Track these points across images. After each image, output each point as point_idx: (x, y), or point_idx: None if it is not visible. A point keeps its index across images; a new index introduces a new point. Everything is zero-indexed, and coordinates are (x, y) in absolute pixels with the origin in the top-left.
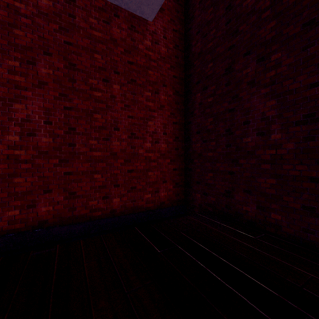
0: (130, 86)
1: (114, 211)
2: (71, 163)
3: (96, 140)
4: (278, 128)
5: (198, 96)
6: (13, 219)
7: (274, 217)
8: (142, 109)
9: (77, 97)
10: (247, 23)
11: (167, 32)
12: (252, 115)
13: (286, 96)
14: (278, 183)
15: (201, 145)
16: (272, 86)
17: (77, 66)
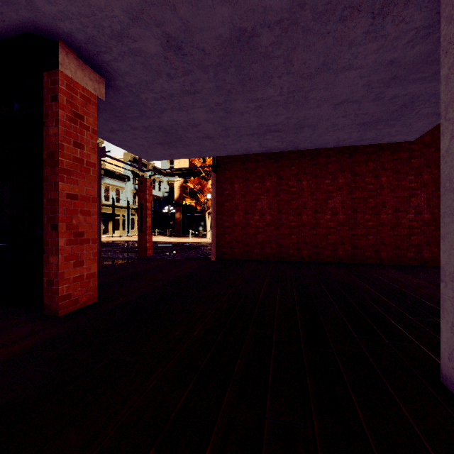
0: (395, 176)
1: (382, 261)
2: (354, 229)
3: (370, 215)
4: None
5: None
6: (328, 255)
7: None
8: (405, 190)
9: (358, 191)
10: None
11: None
12: None
13: None
14: None
15: None
16: None
17: (358, 173)
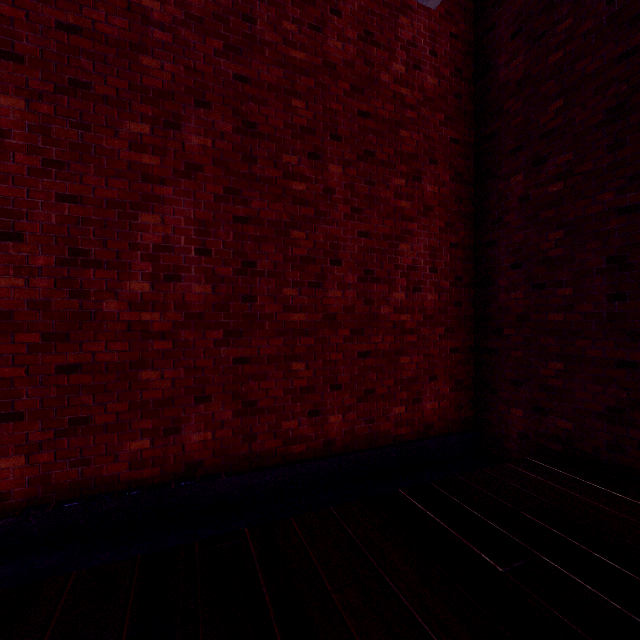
0: (363, 166)
1: (331, 442)
2: (247, 339)
3: (296, 288)
4: None
5: (517, 182)
6: (139, 458)
7: None
8: (388, 217)
9: (258, 196)
10: None
11: (438, 41)
12: None
13: None
14: None
15: (525, 295)
16: None
17: (258, 128)
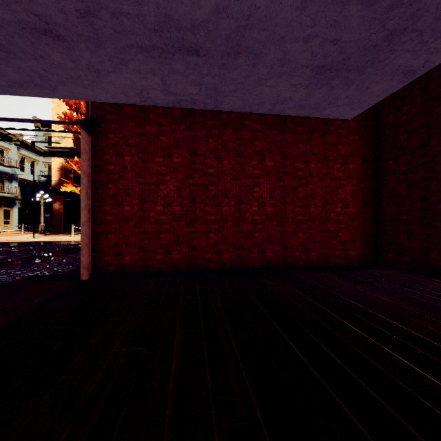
0: (324, 162)
1: (311, 262)
2: (284, 225)
3: (299, 208)
4: None
5: (390, 164)
6: (254, 259)
7: None
8: (333, 180)
9: (287, 178)
10: None
11: None
12: None
13: None
14: None
15: (393, 209)
16: None
17: (287, 156)
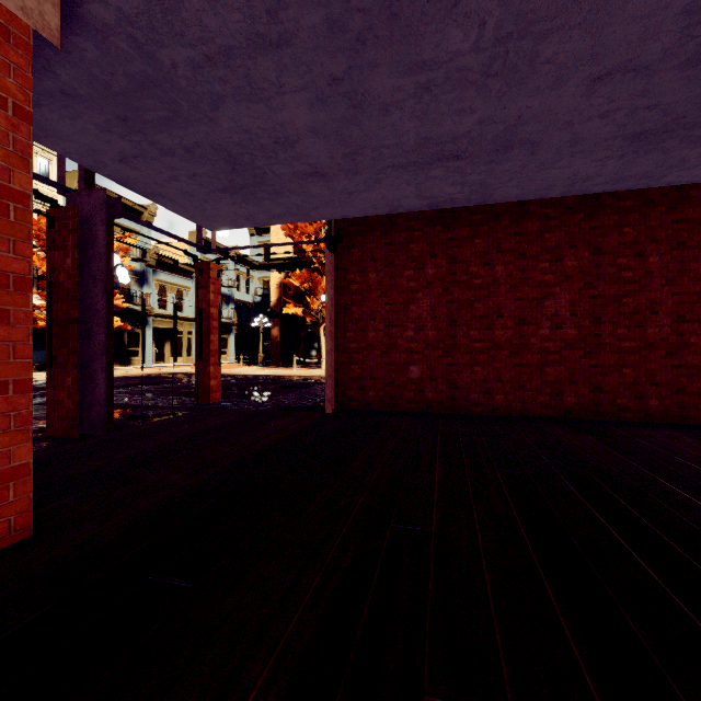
0: (676, 253)
1: (650, 415)
2: (596, 355)
3: (626, 329)
4: None
5: None
6: (544, 404)
7: None
8: (697, 281)
9: (602, 284)
10: None
11: None
12: None
13: None
14: None
15: None
16: None
17: (602, 249)
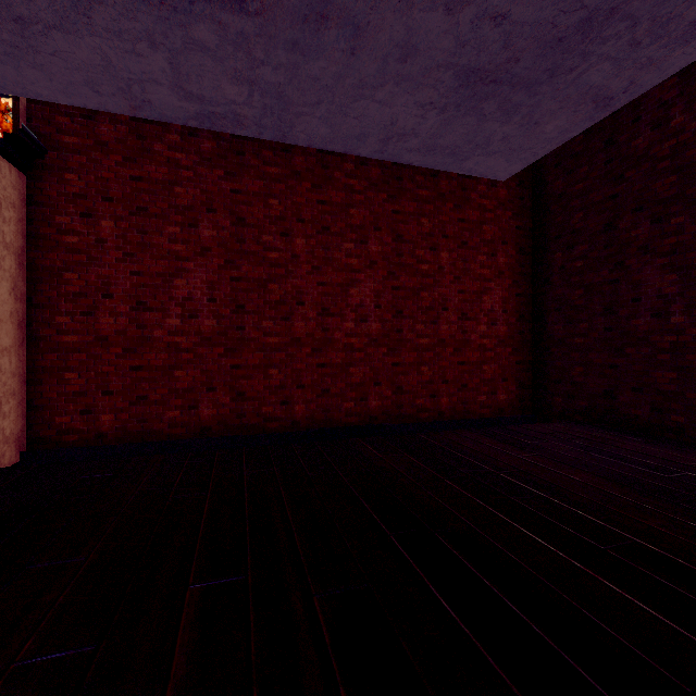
0: (461, 251)
1: (442, 413)
2: (398, 353)
3: (423, 325)
4: (680, 310)
5: (558, 257)
6: (349, 411)
7: (674, 419)
8: (475, 280)
9: (404, 274)
10: (638, 170)
11: None
12: (644, 291)
13: (690, 271)
14: (680, 377)
15: (563, 327)
16: (672, 256)
17: (404, 237)
